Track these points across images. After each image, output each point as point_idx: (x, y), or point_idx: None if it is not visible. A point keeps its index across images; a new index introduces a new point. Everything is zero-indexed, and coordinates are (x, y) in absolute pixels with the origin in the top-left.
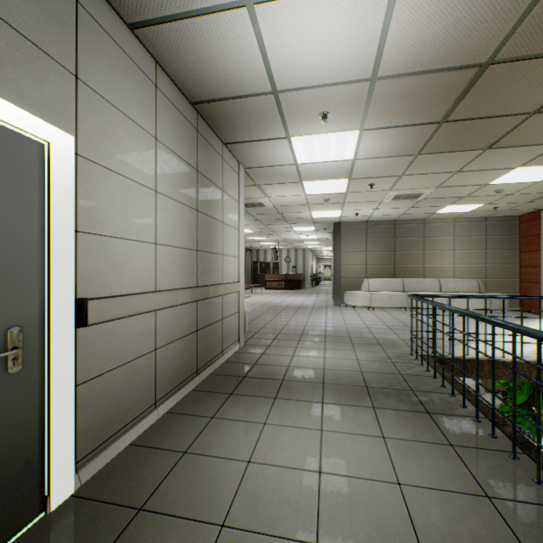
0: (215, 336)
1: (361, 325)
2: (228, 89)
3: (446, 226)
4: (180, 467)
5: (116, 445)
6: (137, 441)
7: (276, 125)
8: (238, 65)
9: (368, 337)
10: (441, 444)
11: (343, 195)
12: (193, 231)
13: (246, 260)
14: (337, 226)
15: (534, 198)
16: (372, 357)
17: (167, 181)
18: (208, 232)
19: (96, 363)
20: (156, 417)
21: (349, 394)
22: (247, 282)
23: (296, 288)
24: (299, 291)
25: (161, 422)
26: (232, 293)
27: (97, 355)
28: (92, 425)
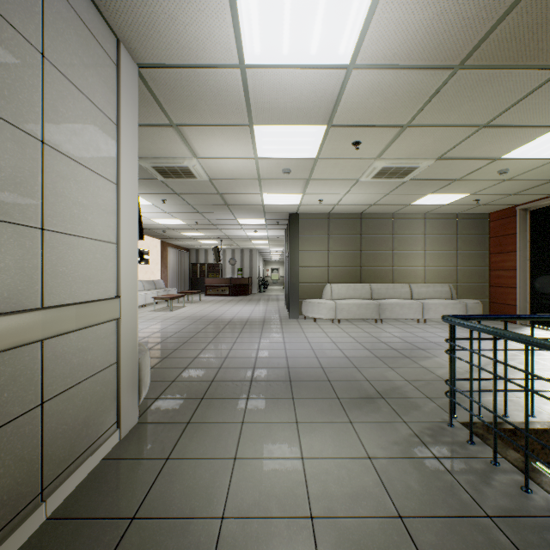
0: None
1: (335, 351)
2: None
3: (417, 222)
4: None
5: None
6: None
7: None
8: None
9: (357, 379)
10: None
11: (310, 164)
12: None
13: (183, 262)
14: (293, 219)
15: (525, 187)
16: (393, 444)
17: None
18: None
19: None
20: None
21: None
22: (184, 288)
23: (242, 294)
24: (245, 298)
25: None
26: (88, 326)
27: None
28: None
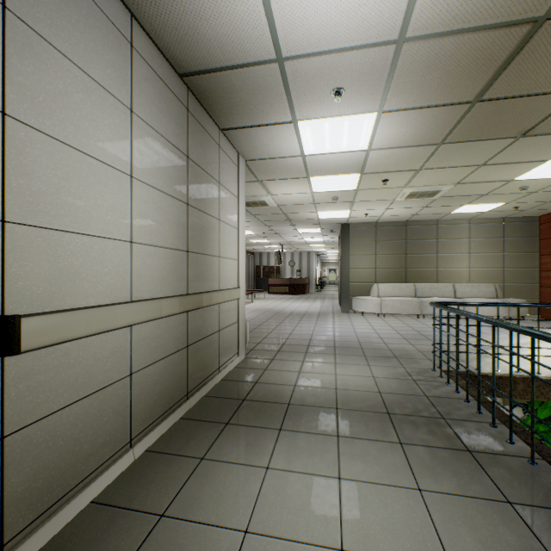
0: (211, 351)
1: (372, 334)
2: (223, 55)
3: (461, 227)
4: (152, 541)
5: (70, 507)
6: (102, 497)
7: (280, 106)
8: (234, 20)
9: (382, 348)
10: (496, 500)
11: (353, 193)
12: (183, 228)
13: (248, 264)
14: (344, 228)
15: None
16: (390, 374)
17: (147, 165)
18: (201, 230)
19: (38, 402)
20: (131, 459)
21: (368, 424)
22: (249, 287)
23: (300, 292)
24: (303, 296)
25: (137, 465)
26: (231, 300)
27: (40, 391)
28: (32, 487)
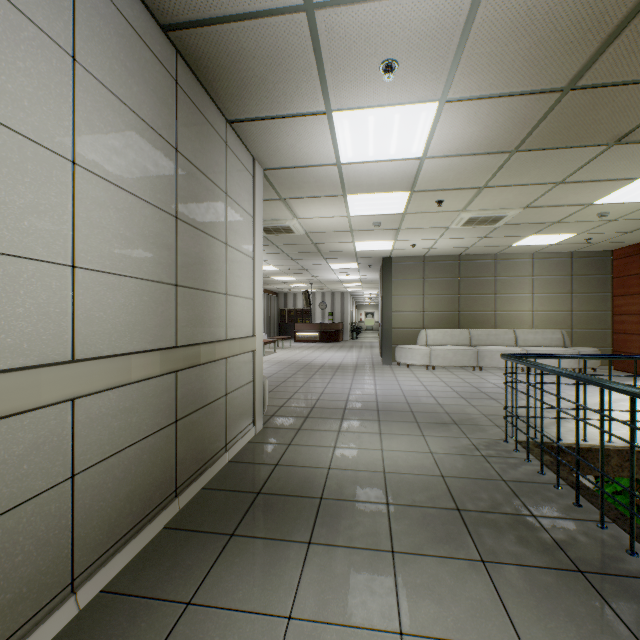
0: (213, 423)
1: (422, 392)
2: None
3: (523, 263)
4: None
5: None
6: None
7: (309, 86)
8: None
9: (437, 411)
10: None
11: (399, 217)
12: (168, 251)
13: (271, 306)
14: (386, 263)
15: None
16: (452, 447)
17: (105, 150)
18: (199, 256)
19: None
20: (73, 612)
21: (434, 530)
22: (272, 334)
23: (333, 340)
24: (336, 344)
25: (81, 623)
26: (243, 353)
27: None
28: None
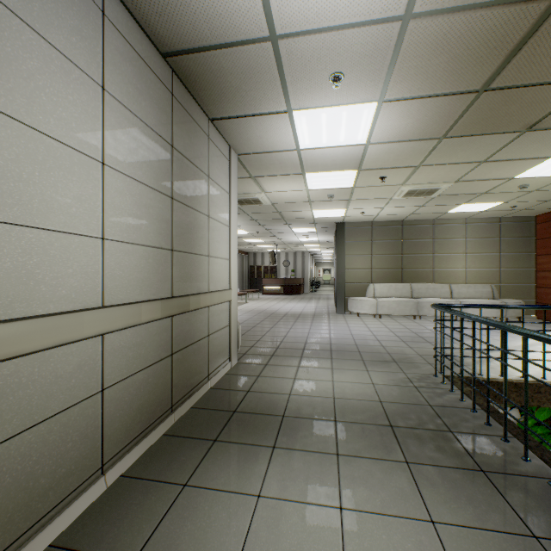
0: (199, 358)
1: (369, 336)
2: (210, 31)
3: (457, 227)
4: None
5: None
6: (63, 538)
7: (274, 93)
8: None
9: (380, 352)
10: (520, 534)
11: (349, 190)
12: (166, 224)
13: (242, 264)
14: (340, 227)
15: None
16: (390, 380)
17: (123, 152)
18: (188, 227)
19: None
20: (103, 488)
21: (370, 440)
22: (243, 287)
23: (295, 293)
24: (298, 296)
25: (109, 495)
26: (221, 303)
27: None
28: None
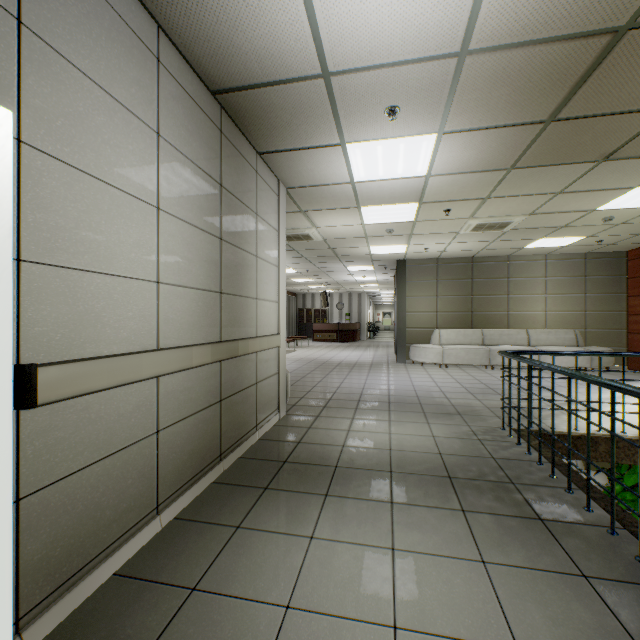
0: (247, 406)
1: (432, 388)
2: (261, 70)
3: (536, 264)
4: (183, 616)
5: (91, 580)
6: (126, 569)
7: (327, 127)
8: (274, 31)
9: (444, 404)
10: (569, 574)
11: (410, 225)
12: (215, 266)
13: (290, 307)
14: (401, 265)
15: None
16: (453, 433)
17: (176, 195)
18: (236, 268)
19: (56, 461)
20: (158, 528)
21: (427, 490)
22: (291, 333)
23: (350, 340)
24: (353, 344)
25: (165, 534)
26: (270, 348)
27: (59, 449)
28: (49, 556)
